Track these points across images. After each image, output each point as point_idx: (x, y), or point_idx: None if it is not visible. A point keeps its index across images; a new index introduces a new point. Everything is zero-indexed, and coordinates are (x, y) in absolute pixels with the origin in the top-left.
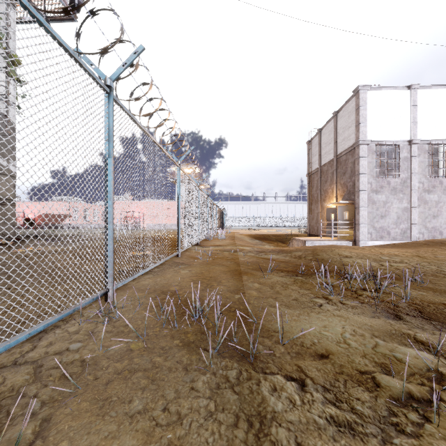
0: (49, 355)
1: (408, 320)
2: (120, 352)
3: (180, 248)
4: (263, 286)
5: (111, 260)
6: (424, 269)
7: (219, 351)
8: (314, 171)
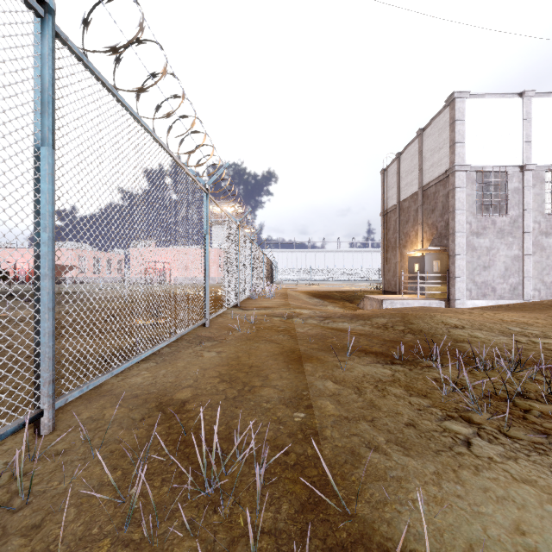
0: None
1: None
2: None
3: (208, 313)
4: (341, 387)
5: (46, 351)
6: None
7: None
8: (391, 208)
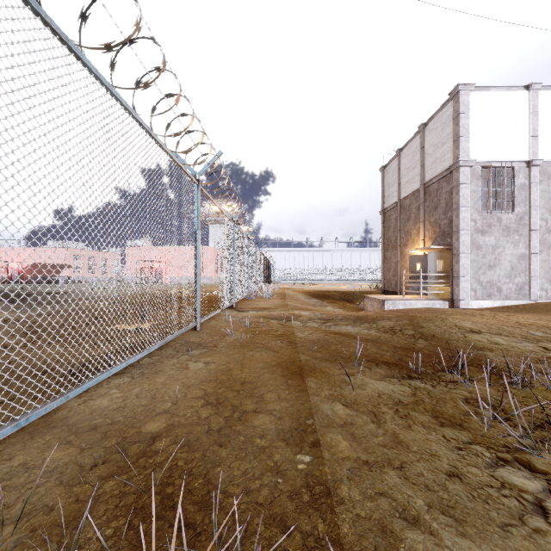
0: None
1: None
2: None
3: (198, 316)
4: (354, 413)
5: None
6: None
7: None
8: (391, 206)
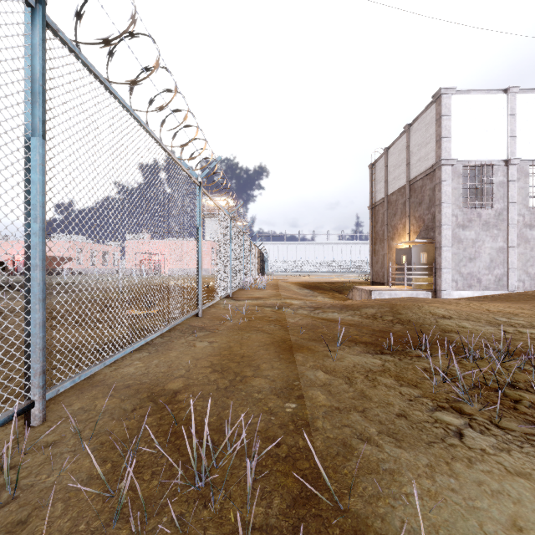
0: None
1: None
2: None
3: (200, 304)
4: (332, 377)
5: (37, 342)
6: None
7: None
8: (379, 201)
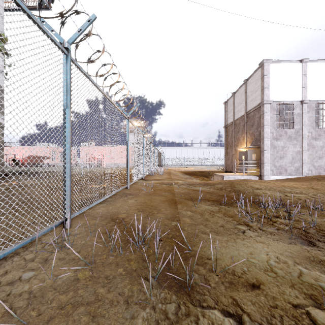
0: (1, 286)
1: (321, 247)
2: (67, 282)
3: (128, 182)
4: (194, 213)
5: (68, 194)
6: (320, 199)
7: (158, 280)
8: (229, 124)
